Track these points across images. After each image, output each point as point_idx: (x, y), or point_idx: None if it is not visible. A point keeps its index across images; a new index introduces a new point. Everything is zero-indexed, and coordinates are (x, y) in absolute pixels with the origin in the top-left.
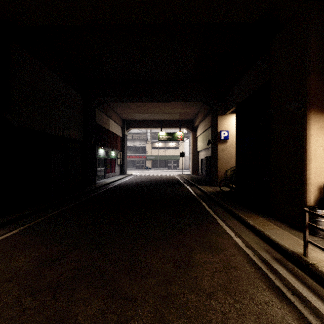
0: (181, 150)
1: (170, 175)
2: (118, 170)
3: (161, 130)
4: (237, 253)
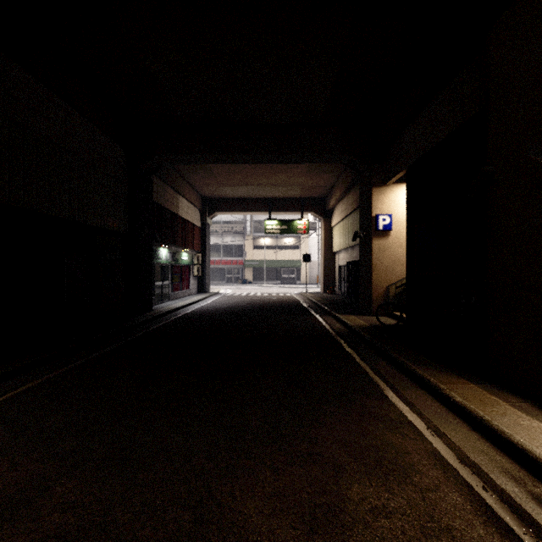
0: (305, 250)
1: (285, 295)
2: (194, 285)
3: (269, 216)
4: (443, 482)
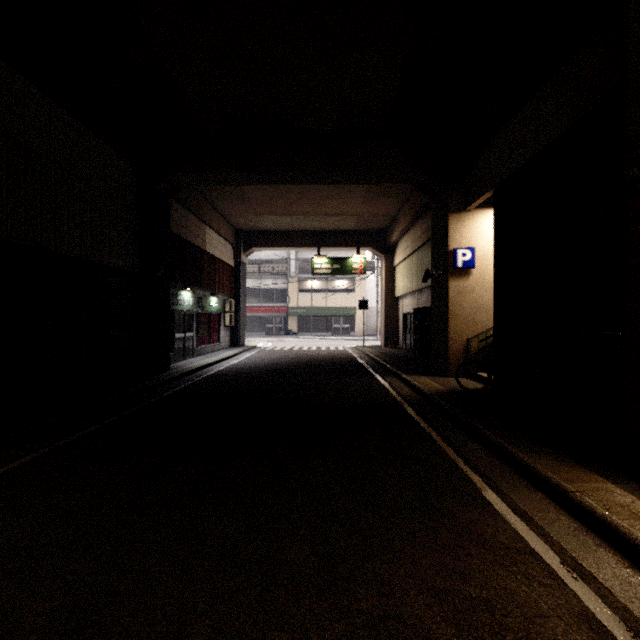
0: (361, 295)
1: (337, 349)
2: (225, 337)
3: (318, 253)
4: None
